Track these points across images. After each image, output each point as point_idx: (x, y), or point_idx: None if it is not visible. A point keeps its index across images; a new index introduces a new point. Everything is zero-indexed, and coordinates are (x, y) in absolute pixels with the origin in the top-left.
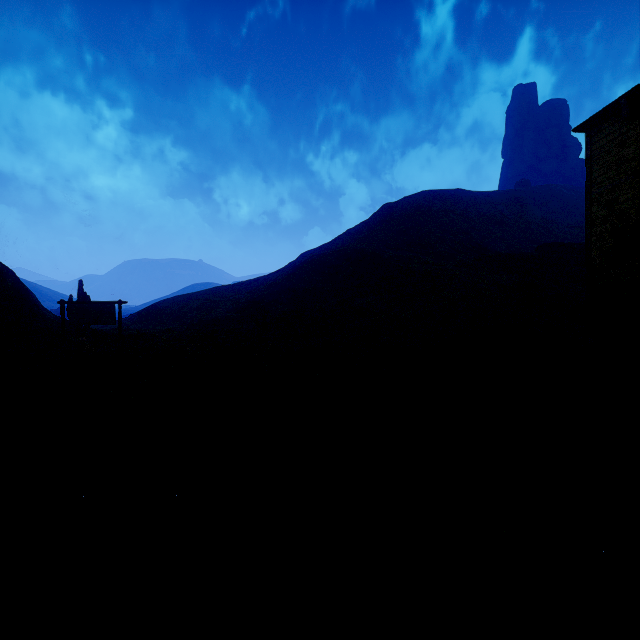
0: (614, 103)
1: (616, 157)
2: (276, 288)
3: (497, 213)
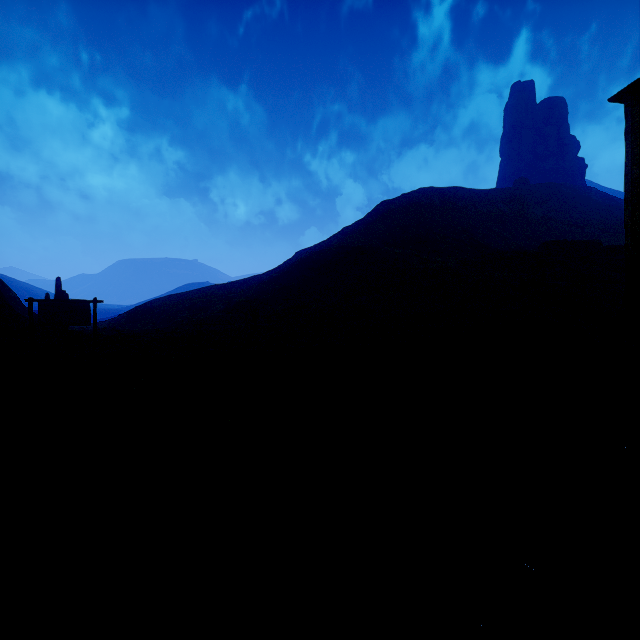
0: None
1: None
2: (270, 287)
3: (496, 211)
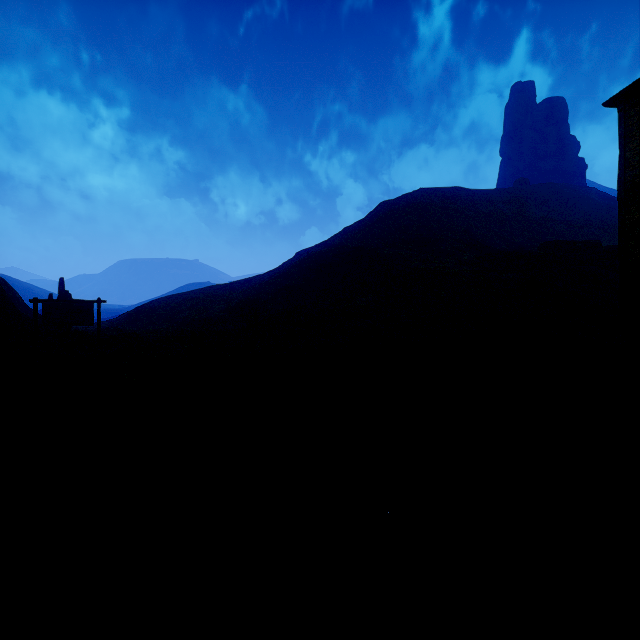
0: None
1: None
2: (271, 287)
3: (496, 211)
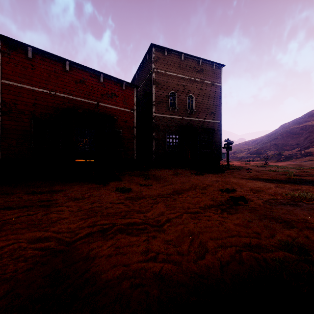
0: None
1: None
2: (268, 144)
3: None
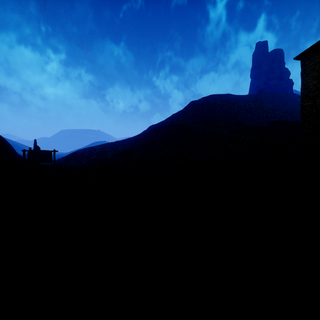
0: (317, 43)
1: (318, 72)
2: (136, 143)
3: (248, 106)
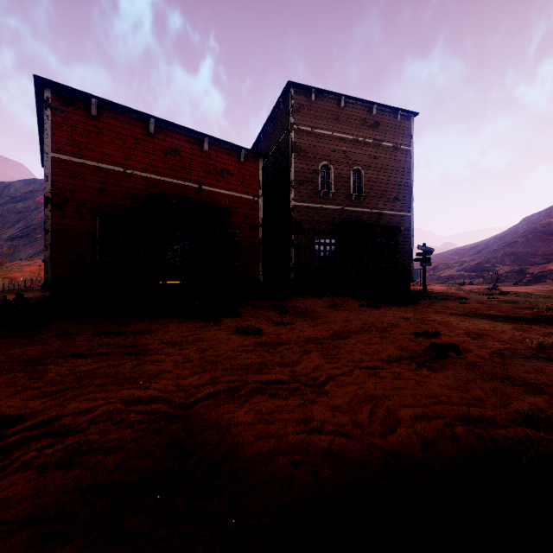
0: None
1: None
2: (498, 253)
3: None
